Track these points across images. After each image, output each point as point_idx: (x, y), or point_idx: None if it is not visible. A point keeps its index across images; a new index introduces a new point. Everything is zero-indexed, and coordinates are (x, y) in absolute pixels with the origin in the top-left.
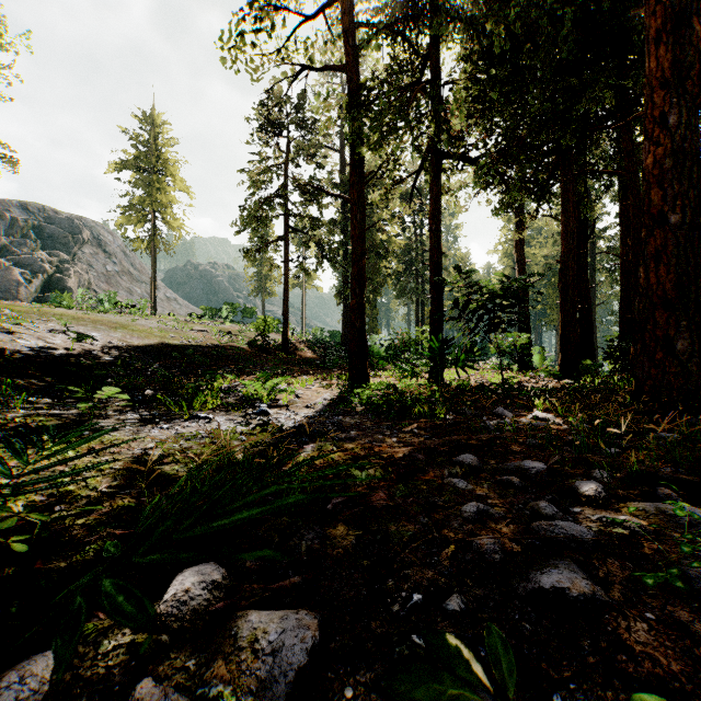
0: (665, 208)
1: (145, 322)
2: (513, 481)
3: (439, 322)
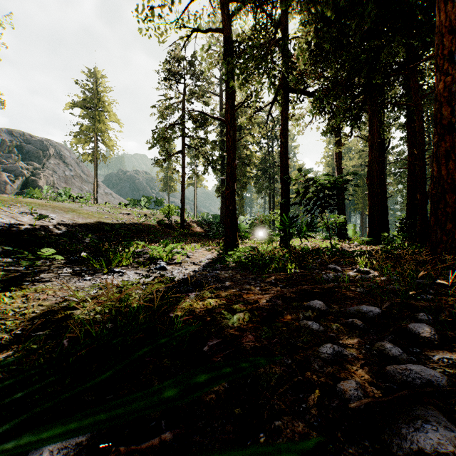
0: (453, 120)
1: (88, 208)
2: (357, 323)
3: (287, 206)
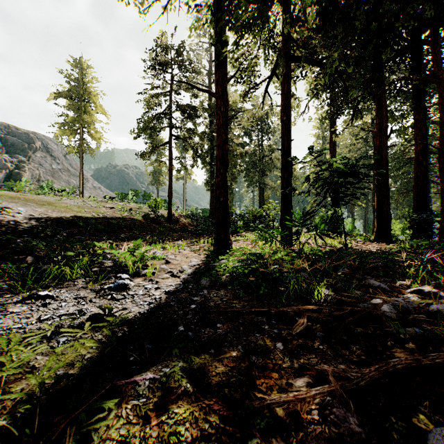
0: None
1: (69, 201)
2: None
3: (289, 197)
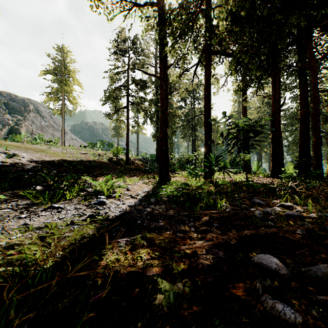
0: None
1: (55, 149)
2: None
3: (209, 147)
